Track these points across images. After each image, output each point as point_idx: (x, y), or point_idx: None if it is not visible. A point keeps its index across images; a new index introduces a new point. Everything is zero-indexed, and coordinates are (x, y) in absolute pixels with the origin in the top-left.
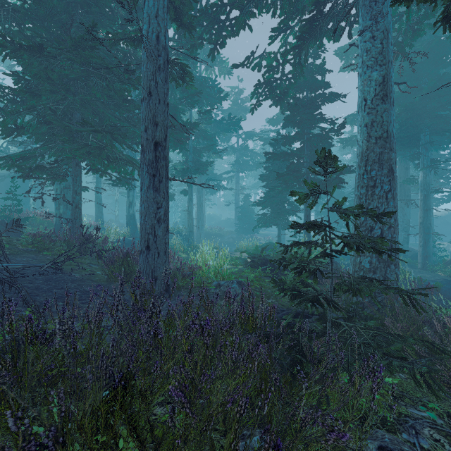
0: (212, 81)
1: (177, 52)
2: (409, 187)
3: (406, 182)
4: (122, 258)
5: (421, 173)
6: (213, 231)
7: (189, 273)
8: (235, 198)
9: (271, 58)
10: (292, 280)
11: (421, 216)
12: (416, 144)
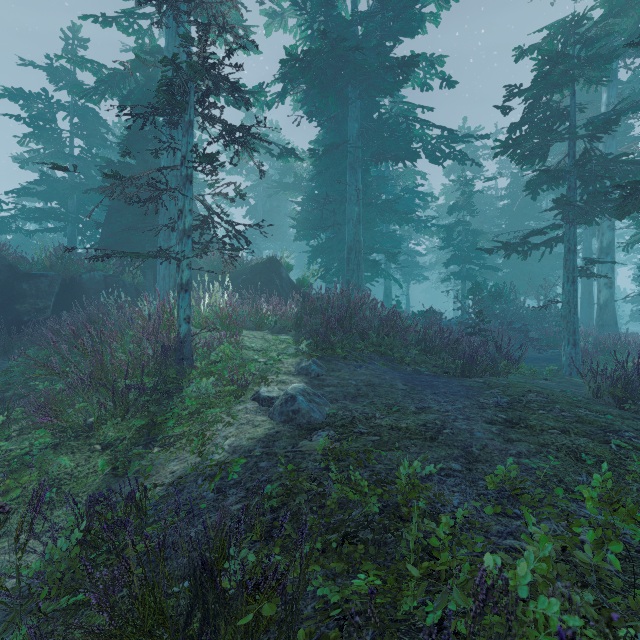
0: None
1: None
2: None
3: None
4: None
5: None
6: None
7: None
8: None
9: None
10: None
11: None
12: None
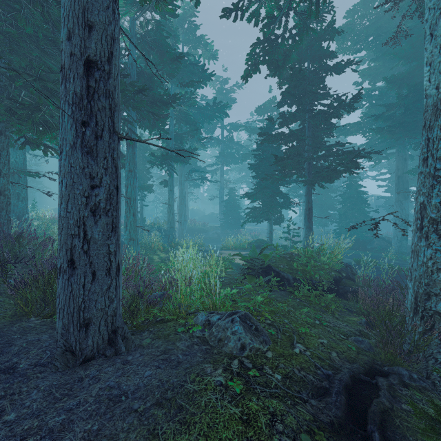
0: (196, 61)
1: (152, 4)
2: (408, 179)
3: (405, 173)
4: (49, 273)
5: None
6: (197, 226)
7: (161, 294)
8: (220, 192)
9: (273, 5)
10: (306, 295)
11: None
12: None
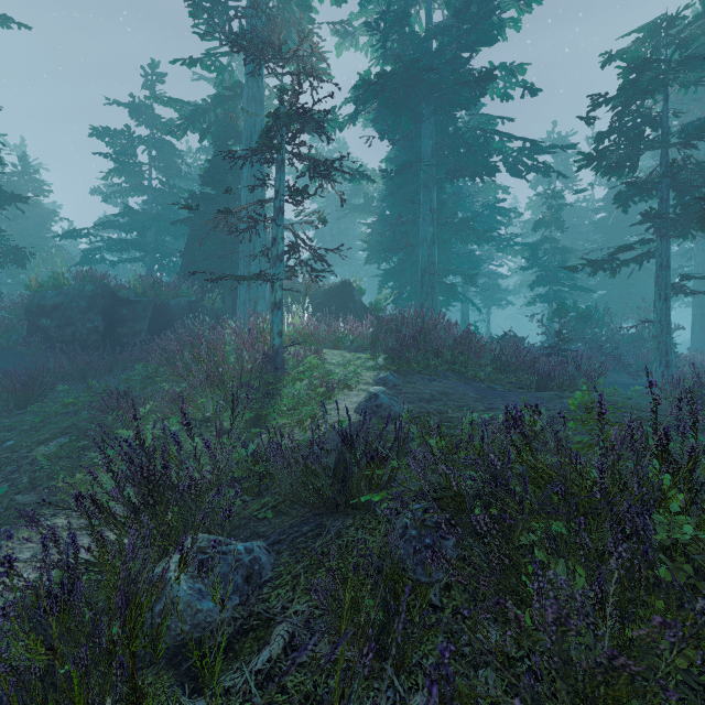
0: None
1: None
2: None
3: None
4: None
5: None
6: None
7: None
8: None
9: None
10: None
11: None
12: None
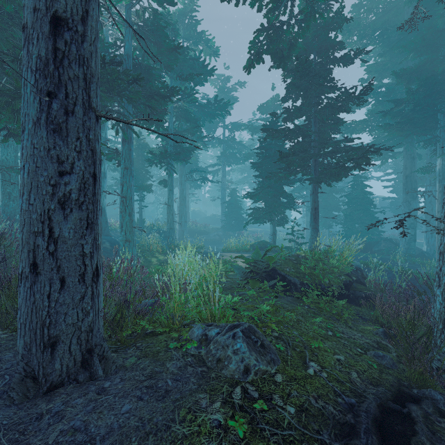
0: (196, 57)
1: None
2: (416, 178)
3: (413, 173)
4: None
5: (439, 160)
6: (198, 228)
7: (153, 302)
8: (221, 193)
9: None
10: (315, 301)
11: (440, 210)
12: (434, 126)
